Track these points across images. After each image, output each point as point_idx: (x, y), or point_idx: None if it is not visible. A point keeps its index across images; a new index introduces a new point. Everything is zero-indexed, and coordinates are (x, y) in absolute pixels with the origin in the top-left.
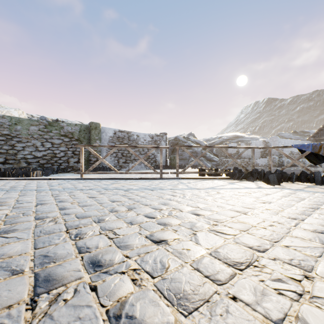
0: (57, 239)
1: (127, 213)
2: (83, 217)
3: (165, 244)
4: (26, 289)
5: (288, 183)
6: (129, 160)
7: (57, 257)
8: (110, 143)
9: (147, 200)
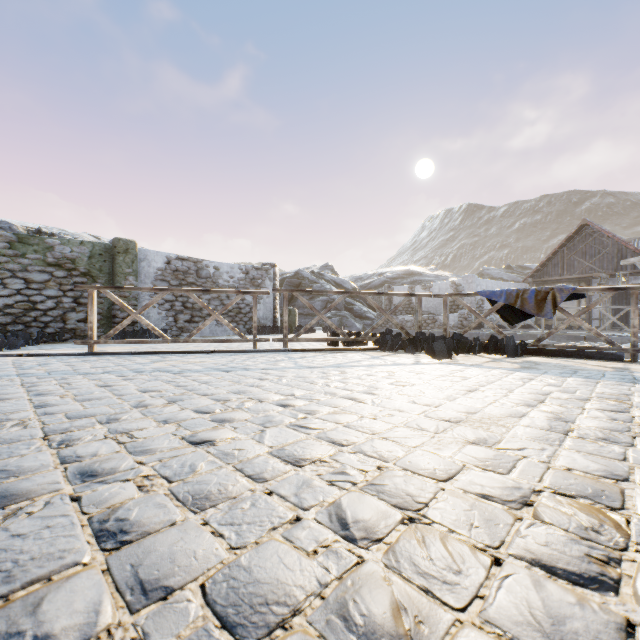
0: (26, 449)
1: (164, 408)
2: (80, 417)
3: (210, 445)
4: None
5: (467, 356)
6: (198, 317)
7: (23, 470)
8: (158, 282)
9: (210, 387)
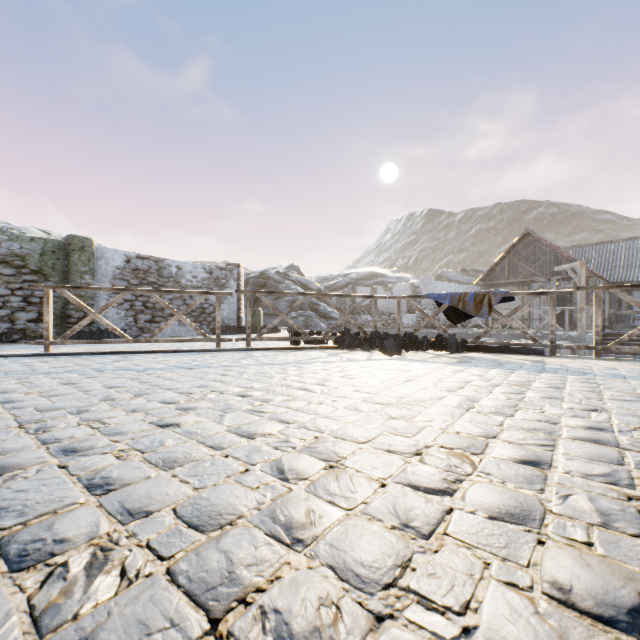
0: (5, 435)
1: (131, 400)
2: (51, 410)
3: (176, 427)
4: None
5: (416, 352)
6: (160, 317)
7: (9, 450)
8: (117, 281)
9: (174, 382)
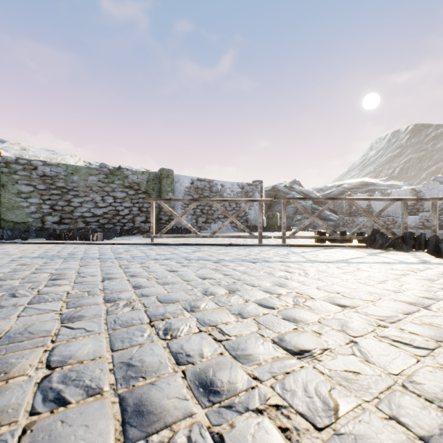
0: (140, 336)
1: (229, 298)
2: (168, 302)
3: (311, 358)
4: (111, 428)
5: None
6: (211, 219)
7: (147, 369)
8: (186, 196)
9: (252, 277)
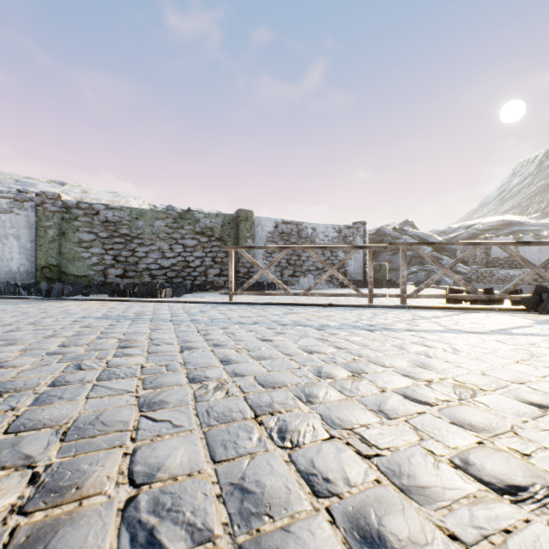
0: (248, 440)
1: (356, 383)
2: (273, 386)
3: (536, 504)
4: None
5: None
6: (299, 272)
7: (270, 499)
8: (269, 243)
9: (377, 353)
